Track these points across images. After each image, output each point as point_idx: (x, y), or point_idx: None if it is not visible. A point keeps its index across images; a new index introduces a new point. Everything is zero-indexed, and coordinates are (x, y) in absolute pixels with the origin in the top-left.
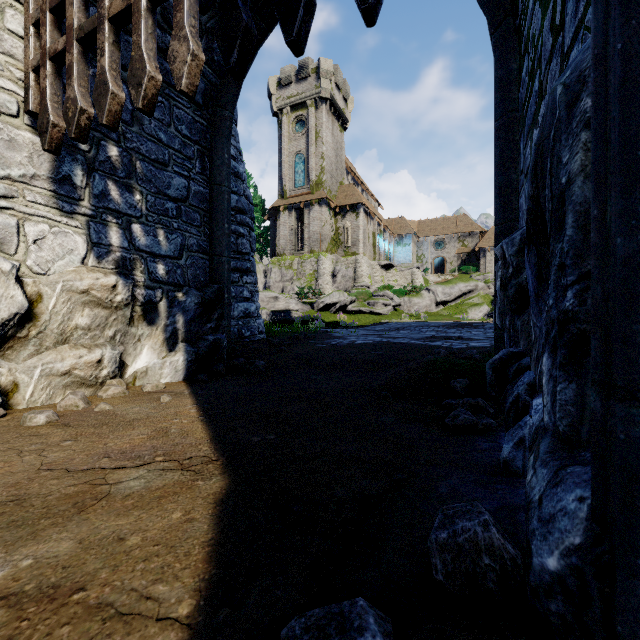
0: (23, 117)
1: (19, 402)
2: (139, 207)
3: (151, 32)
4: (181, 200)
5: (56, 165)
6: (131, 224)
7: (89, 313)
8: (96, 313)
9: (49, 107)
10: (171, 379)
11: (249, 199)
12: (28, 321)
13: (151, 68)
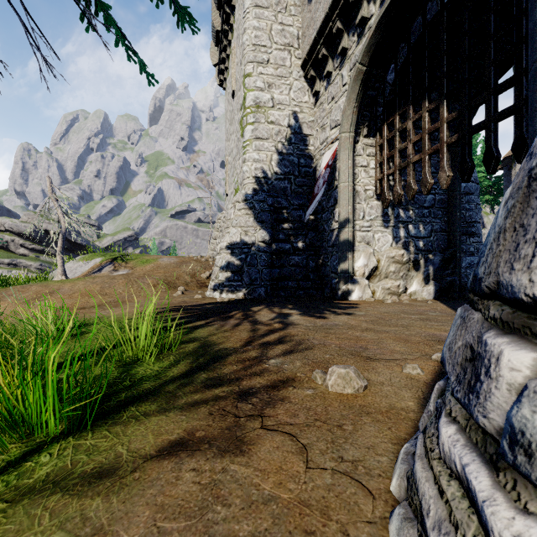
0: (374, 196)
1: (375, 297)
2: (411, 217)
3: (429, 166)
4: (431, 207)
5: (383, 210)
6: (408, 225)
7: (394, 266)
8: (396, 266)
9: (386, 193)
10: (427, 298)
11: (475, 181)
12: (376, 269)
13: (430, 180)
